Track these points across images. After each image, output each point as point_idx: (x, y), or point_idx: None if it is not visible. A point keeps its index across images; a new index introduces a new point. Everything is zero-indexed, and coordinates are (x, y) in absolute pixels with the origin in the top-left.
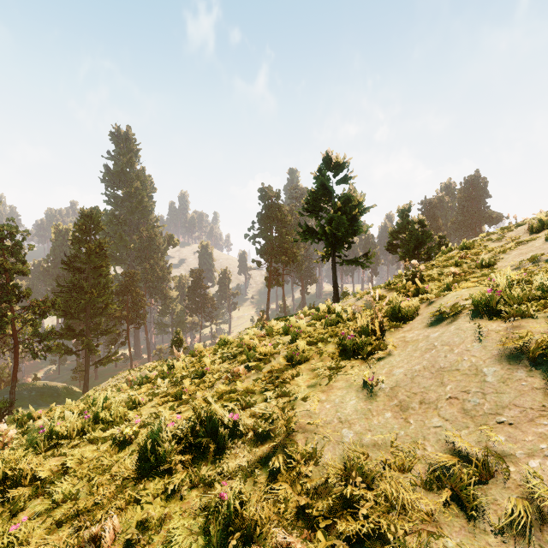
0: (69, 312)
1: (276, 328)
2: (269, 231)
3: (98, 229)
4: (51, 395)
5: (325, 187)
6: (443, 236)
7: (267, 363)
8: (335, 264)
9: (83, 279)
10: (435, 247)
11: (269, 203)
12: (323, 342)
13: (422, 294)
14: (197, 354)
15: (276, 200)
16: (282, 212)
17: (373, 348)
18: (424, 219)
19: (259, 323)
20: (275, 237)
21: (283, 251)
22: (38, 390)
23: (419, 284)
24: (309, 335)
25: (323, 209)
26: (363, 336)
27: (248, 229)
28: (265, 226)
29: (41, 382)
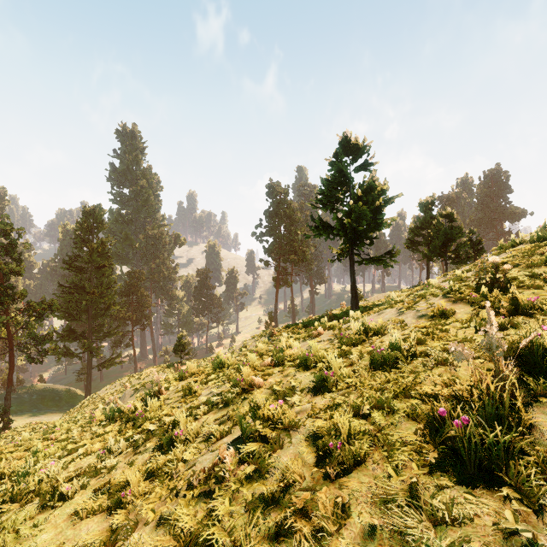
0: (71, 313)
1: (289, 352)
2: (277, 229)
3: (100, 227)
4: (53, 398)
5: (343, 174)
6: (473, 232)
7: (277, 450)
8: (353, 263)
9: (85, 279)
10: (466, 244)
11: (277, 199)
12: (383, 409)
13: (528, 311)
14: (187, 377)
15: (284, 197)
16: (290, 209)
17: (541, 469)
18: (453, 212)
19: (266, 330)
20: (283, 235)
21: (292, 250)
22: (39, 393)
23: (518, 294)
24: (349, 384)
25: (339, 200)
26: (504, 430)
27: (255, 227)
28: (273, 224)
29: (43, 385)
